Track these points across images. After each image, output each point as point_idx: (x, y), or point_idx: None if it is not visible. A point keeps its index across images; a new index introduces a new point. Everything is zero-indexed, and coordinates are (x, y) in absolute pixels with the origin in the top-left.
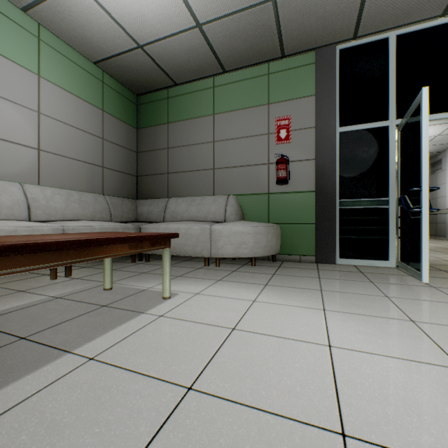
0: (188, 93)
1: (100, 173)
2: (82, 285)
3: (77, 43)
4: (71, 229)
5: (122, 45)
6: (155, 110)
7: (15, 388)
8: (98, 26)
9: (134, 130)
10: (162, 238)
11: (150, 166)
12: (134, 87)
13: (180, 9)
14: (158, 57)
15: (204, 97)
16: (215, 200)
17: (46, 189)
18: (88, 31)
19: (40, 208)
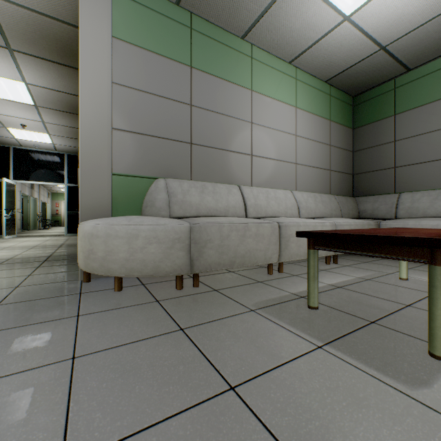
0: (426, 74)
1: (328, 176)
2: (365, 272)
3: (318, 71)
4: (338, 224)
5: (363, 54)
6: (376, 106)
7: None
8: (346, 48)
9: (350, 131)
10: None
11: (370, 162)
12: (354, 90)
13: None
14: (399, 50)
15: None
16: None
17: (302, 193)
18: (334, 56)
19: (303, 208)
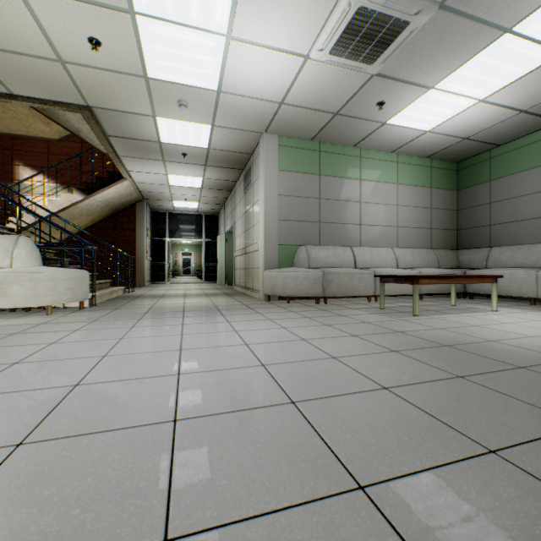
0: (513, 150)
1: (429, 234)
2: (434, 303)
3: (417, 153)
4: (422, 273)
5: (450, 143)
6: (475, 172)
7: (444, 316)
8: (434, 142)
9: (453, 193)
10: (491, 277)
11: (470, 220)
12: (455, 159)
13: (503, 112)
14: (481, 138)
15: (532, 150)
16: None
17: (402, 250)
18: (427, 146)
19: (401, 261)
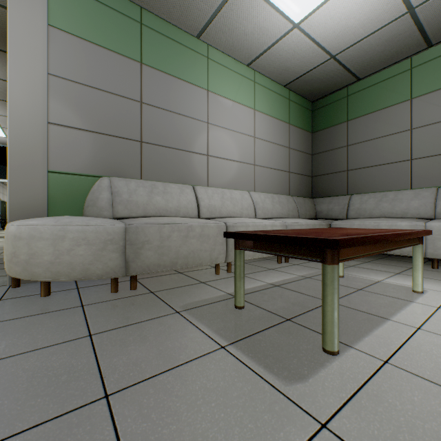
0: (373, 84)
1: (287, 178)
2: (309, 270)
3: (276, 75)
4: (289, 225)
5: (315, 62)
6: (332, 112)
7: (383, 334)
8: (299, 54)
9: (309, 135)
10: (424, 234)
11: (326, 165)
12: (312, 96)
13: (392, 4)
14: (348, 60)
15: (395, 83)
16: (416, 194)
17: (260, 194)
18: (289, 61)
19: (260, 209)
